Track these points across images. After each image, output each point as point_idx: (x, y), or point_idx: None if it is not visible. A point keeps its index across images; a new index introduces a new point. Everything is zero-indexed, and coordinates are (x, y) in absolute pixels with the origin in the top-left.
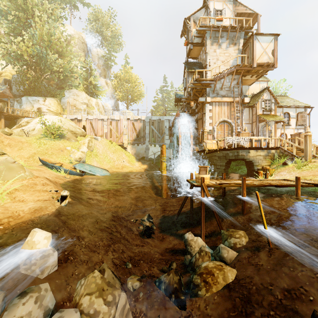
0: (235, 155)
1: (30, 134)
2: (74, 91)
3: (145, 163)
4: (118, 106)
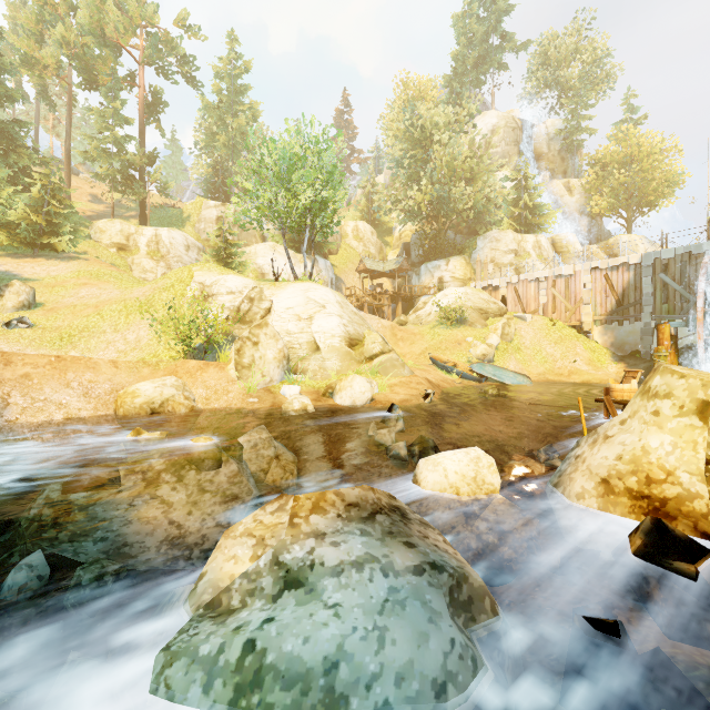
0: None
1: (425, 321)
2: (491, 235)
3: (637, 365)
4: (600, 230)
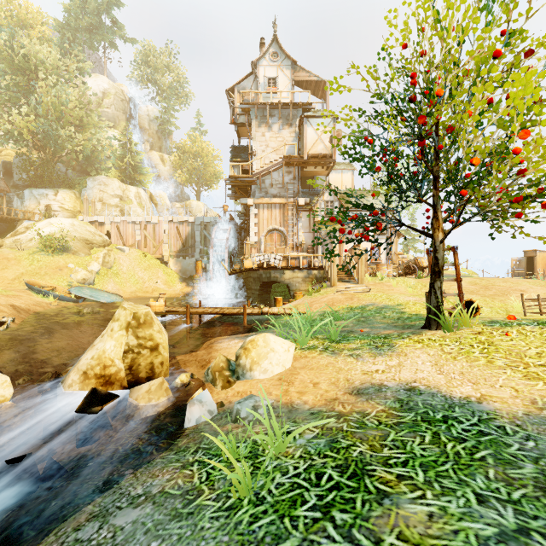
0: (268, 277)
1: (25, 246)
2: (100, 179)
3: (192, 284)
4: (183, 193)
